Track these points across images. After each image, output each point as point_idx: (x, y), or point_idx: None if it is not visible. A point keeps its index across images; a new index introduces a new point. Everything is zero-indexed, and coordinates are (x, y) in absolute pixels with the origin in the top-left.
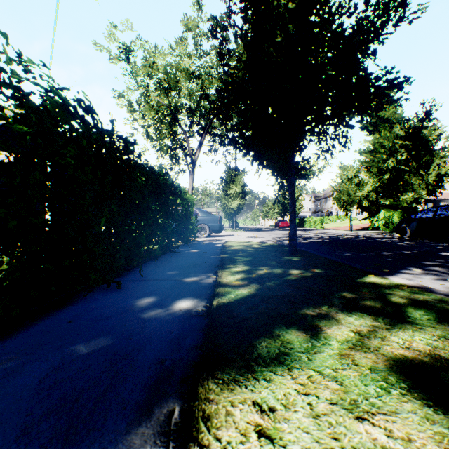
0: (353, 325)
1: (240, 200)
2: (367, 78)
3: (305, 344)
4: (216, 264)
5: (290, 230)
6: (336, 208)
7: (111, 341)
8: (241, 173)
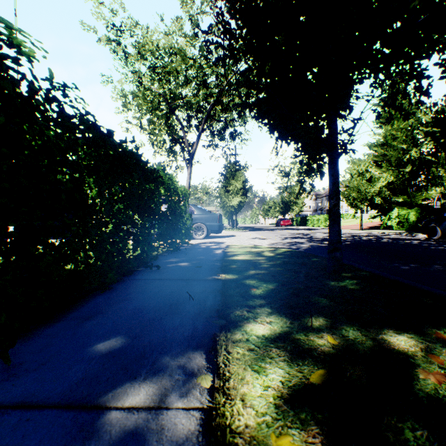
0: None
1: (242, 197)
2: None
3: None
4: (213, 306)
5: (332, 234)
6: None
7: None
8: (242, 168)
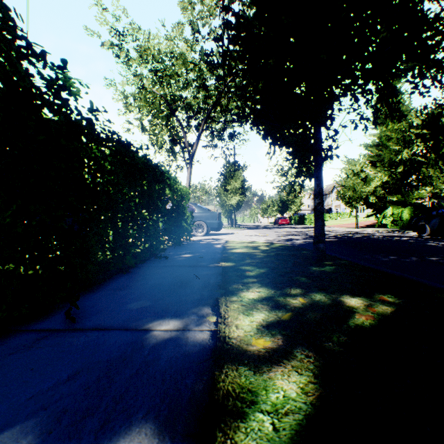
0: None
1: (240, 196)
2: (426, 17)
3: None
4: (215, 282)
5: (316, 228)
6: (336, 205)
7: None
8: (241, 168)
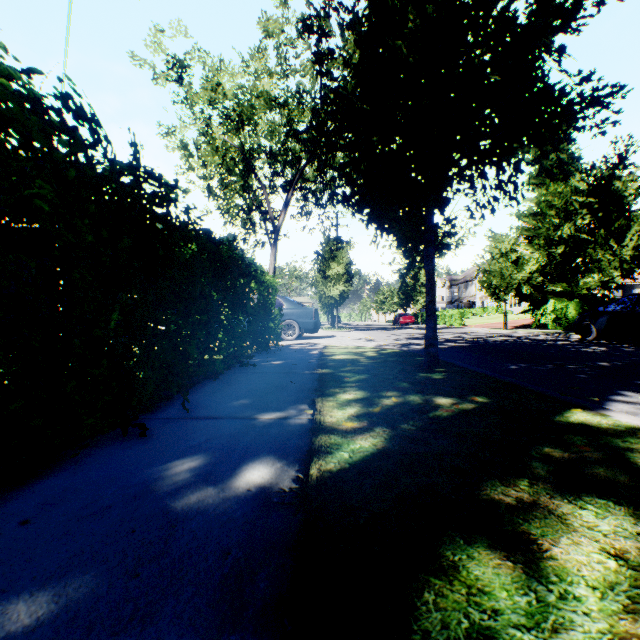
0: (602, 535)
1: (345, 285)
2: (549, 91)
3: (521, 596)
4: (312, 387)
5: (428, 330)
6: (481, 297)
7: (93, 583)
8: (346, 246)
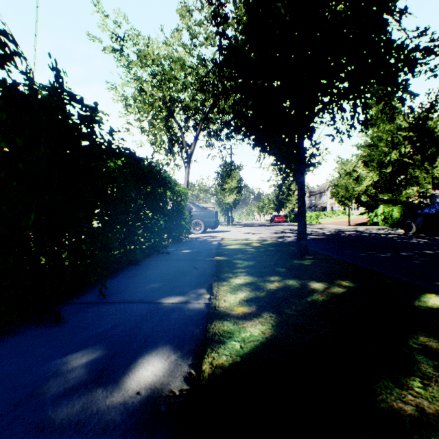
0: None
1: (236, 195)
2: (392, 45)
3: None
4: (210, 272)
5: (299, 227)
6: (331, 203)
7: None
8: (237, 167)
